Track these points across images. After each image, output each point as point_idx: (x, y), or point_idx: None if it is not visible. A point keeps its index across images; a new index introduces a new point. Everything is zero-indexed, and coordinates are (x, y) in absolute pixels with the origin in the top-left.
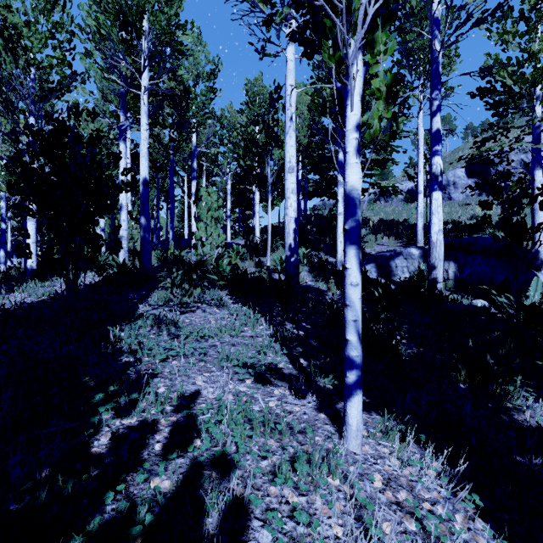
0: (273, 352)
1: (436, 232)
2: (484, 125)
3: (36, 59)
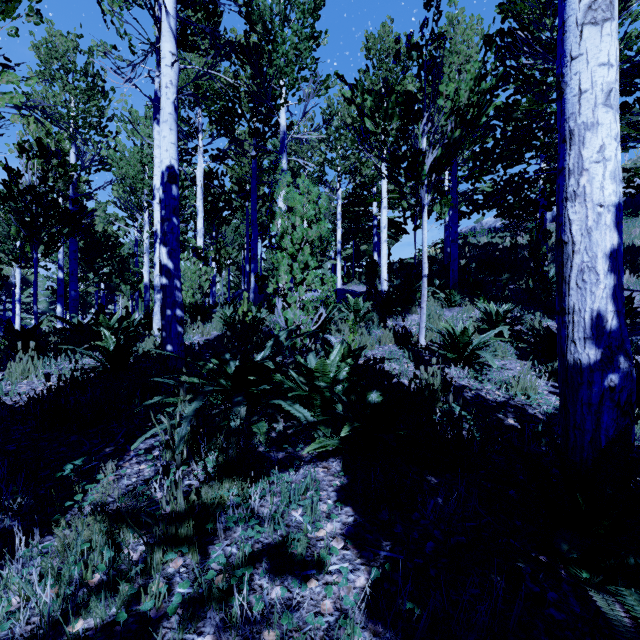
0: None
1: None
2: None
3: None
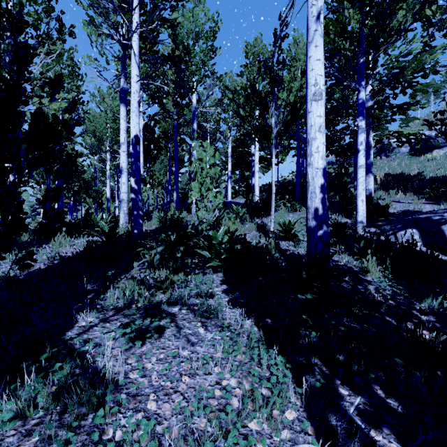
0: None
1: None
2: None
3: None
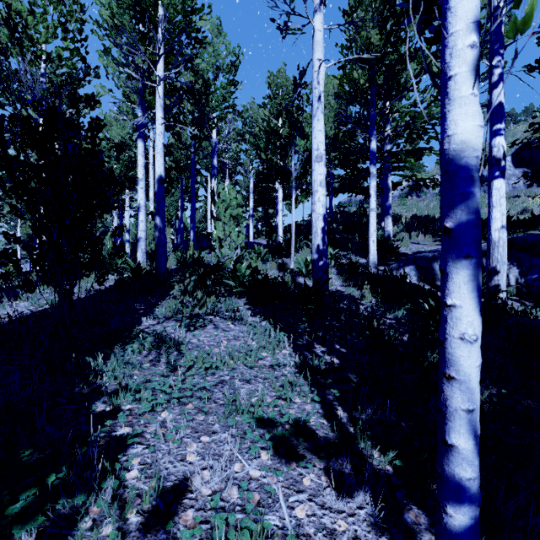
0: (300, 396)
1: (498, 228)
2: (528, 110)
3: (44, 51)
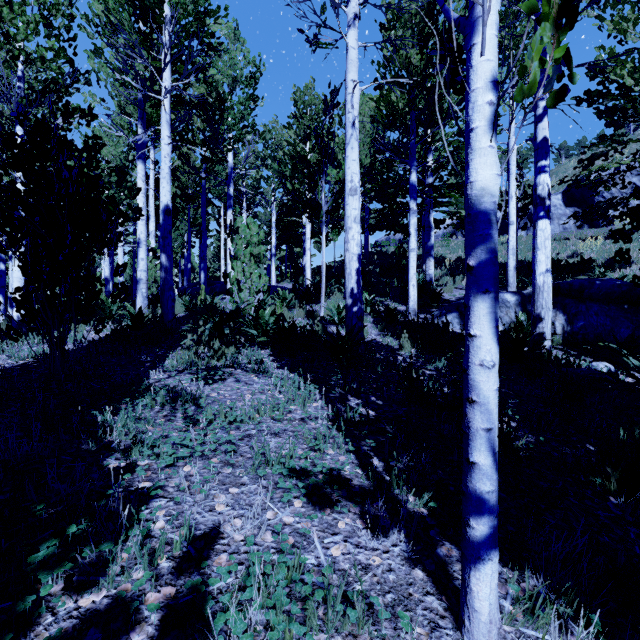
0: (333, 447)
1: (543, 272)
2: (581, 144)
3: (23, 50)
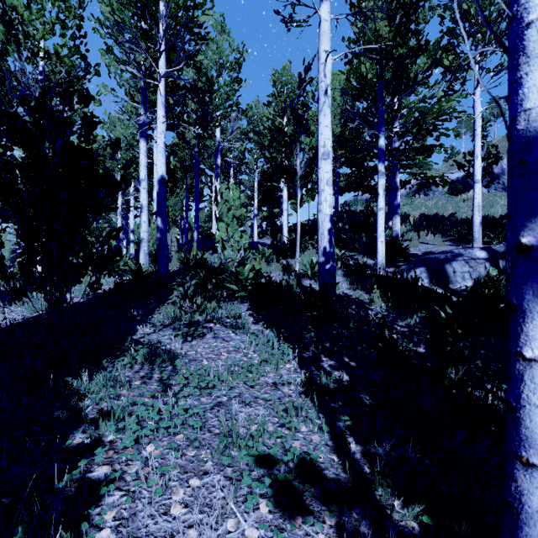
0: (306, 424)
1: None
2: None
3: (41, 47)
